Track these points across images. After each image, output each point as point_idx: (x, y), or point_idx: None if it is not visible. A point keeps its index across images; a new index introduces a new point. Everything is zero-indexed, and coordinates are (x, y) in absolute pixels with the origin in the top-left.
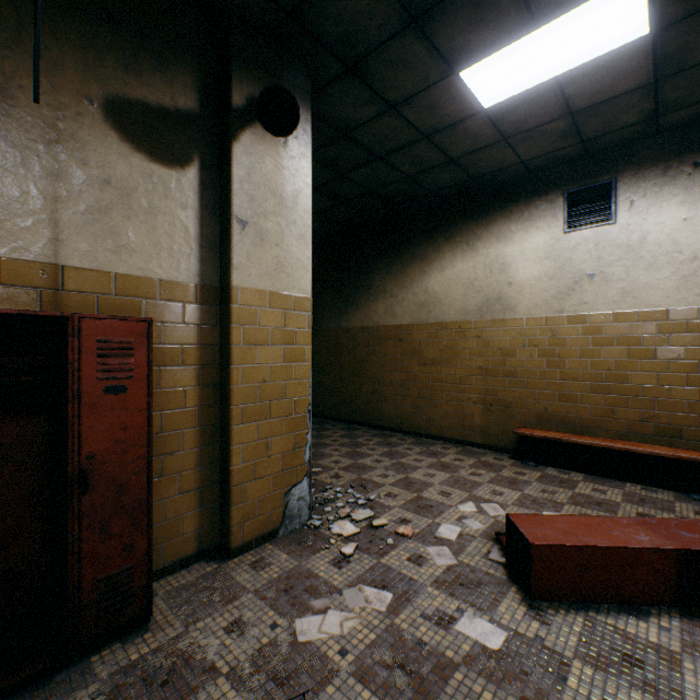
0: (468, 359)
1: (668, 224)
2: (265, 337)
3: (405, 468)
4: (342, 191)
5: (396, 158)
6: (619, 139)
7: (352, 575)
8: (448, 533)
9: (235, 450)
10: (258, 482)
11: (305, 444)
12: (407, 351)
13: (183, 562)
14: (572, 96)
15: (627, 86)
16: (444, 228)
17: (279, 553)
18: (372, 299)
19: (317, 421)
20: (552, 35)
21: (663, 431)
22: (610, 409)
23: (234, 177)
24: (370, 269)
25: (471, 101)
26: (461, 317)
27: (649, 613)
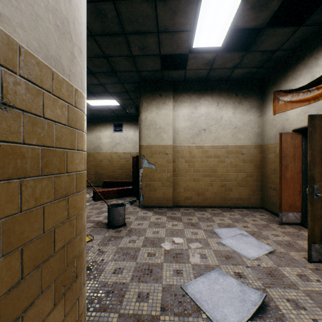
0: (91, 163)
1: (132, 135)
2: None
3: None
4: None
5: None
6: (123, 115)
7: None
8: None
9: None
10: None
11: None
12: None
13: None
14: (110, 108)
15: (120, 109)
16: None
17: None
18: None
19: None
20: (103, 101)
21: (131, 177)
22: (122, 173)
23: None
24: None
25: (88, 104)
26: (88, 151)
27: (113, 199)
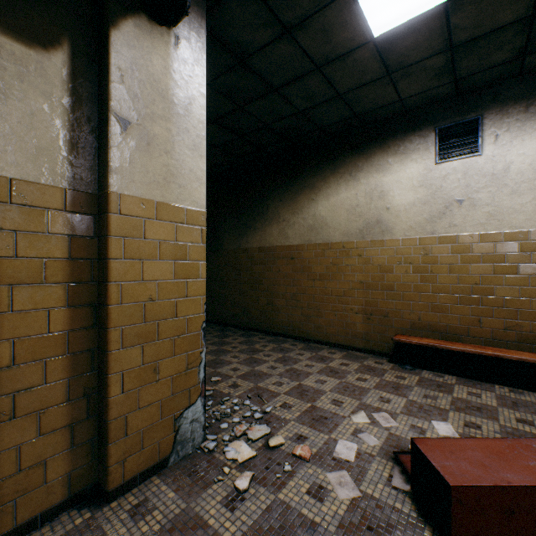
0: (351, 274)
1: (530, 155)
2: (152, 251)
3: (298, 375)
4: (241, 125)
5: (290, 90)
6: (487, 79)
7: (247, 522)
8: (346, 452)
9: (114, 378)
10: (144, 411)
11: (199, 363)
12: (298, 268)
13: (46, 515)
14: (456, 28)
15: (507, 19)
16: (330, 161)
17: (166, 491)
18: (267, 223)
19: (220, 328)
20: None
21: (525, 338)
22: (477, 319)
23: (112, 68)
24: (265, 197)
25: (363, 27)
26: (344, 238)
27: None
